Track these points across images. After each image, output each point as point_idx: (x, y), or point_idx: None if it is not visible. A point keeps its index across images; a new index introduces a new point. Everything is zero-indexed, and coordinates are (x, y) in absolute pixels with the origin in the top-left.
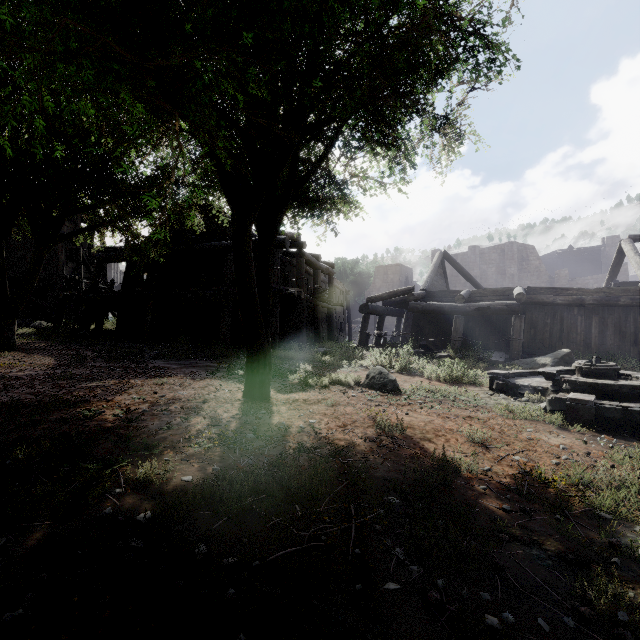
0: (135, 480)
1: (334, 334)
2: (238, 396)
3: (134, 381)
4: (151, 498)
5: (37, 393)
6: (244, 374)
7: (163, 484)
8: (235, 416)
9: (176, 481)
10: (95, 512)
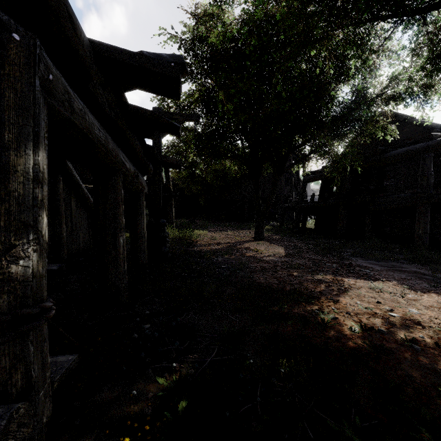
0: None
1: None
2: None
3: (347, 280)
4: None
5: (279, 279)
6: None
7: None
8: None
9: None
10: None
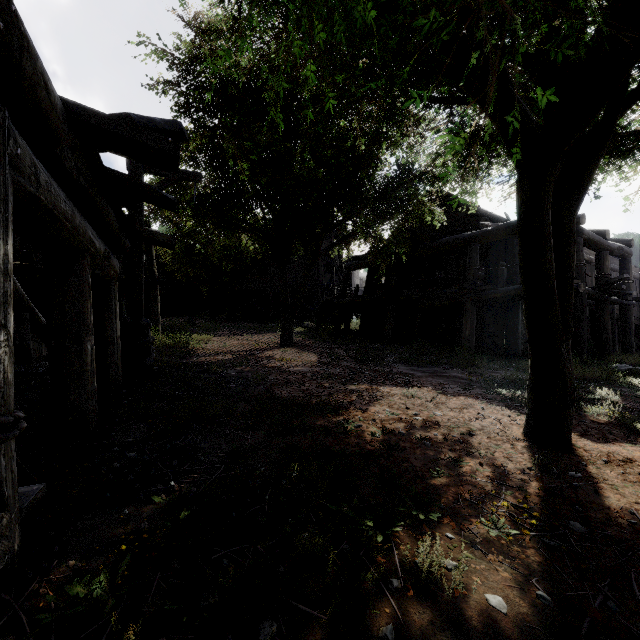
0: (414, 567)
1: (632, 343)
2: (515, 432)
3: (382, 388)
4: (447, 629)
5: (306, 391)
6: (525, 403)
7: (458, 598)
8: (527, 471)
9: (478, 600)
10: (371, 621)
